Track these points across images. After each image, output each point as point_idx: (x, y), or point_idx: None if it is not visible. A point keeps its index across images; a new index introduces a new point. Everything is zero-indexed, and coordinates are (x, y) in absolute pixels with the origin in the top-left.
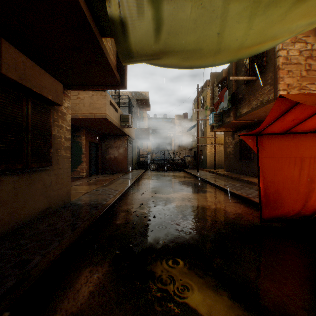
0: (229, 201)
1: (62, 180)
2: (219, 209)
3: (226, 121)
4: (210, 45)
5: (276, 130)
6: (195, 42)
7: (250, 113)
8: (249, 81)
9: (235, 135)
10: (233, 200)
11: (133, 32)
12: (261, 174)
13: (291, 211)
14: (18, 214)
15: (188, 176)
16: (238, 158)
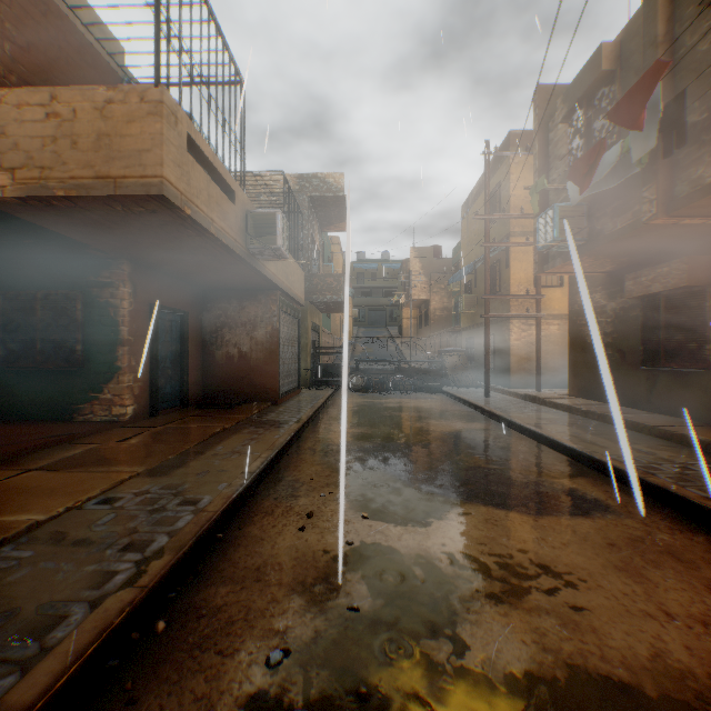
0: None
1: None
2: None
3: (611, 230)
4: None
5: None
6: None
7: None
8: None
9: (626, 282)
10: None
11: None
12: None
13: None
14: None
15: (461, 410)
16: (632, 358)
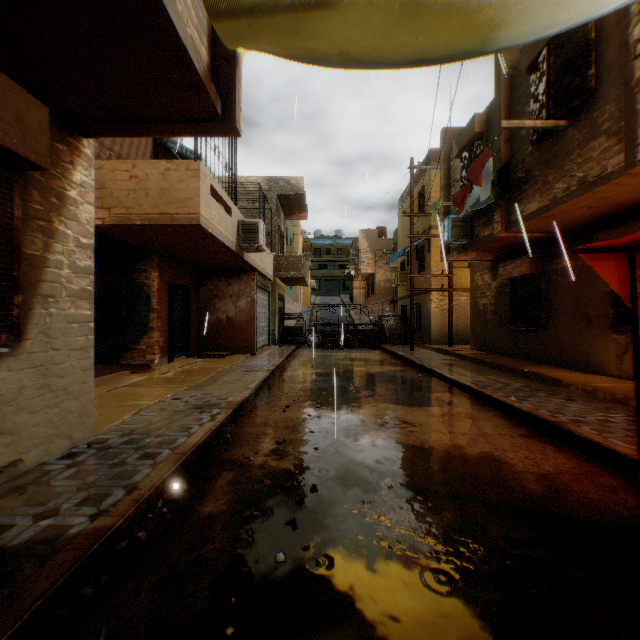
0: (509, 432)
1: (63, 381)
2: (490, 459)
3: (483, 236)
4: None
5: None
6: None
7: (548, 212)
8: (546, 134)
9: (499, 268)
10: (518, 429)
11: None
12: None
13: None
14: None
15: (391, 360)
16: (506, 321)
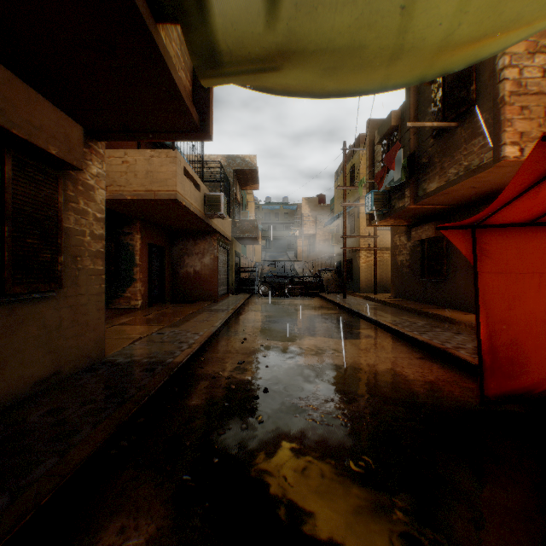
0: (409, 356)
1: (86, 317)
2: (391, 373)
3: (398, 207)
4: (383, 37)
5: (516, 217)
6: (353, 29)
7: (444, 191)
8: (442, 131)
9: (412, 232)
10: (416, 354)
11: (219, 0)
12: (483, 307)
13: (542, 380)
14: None
15: (327, 305)
16: (417, 274)
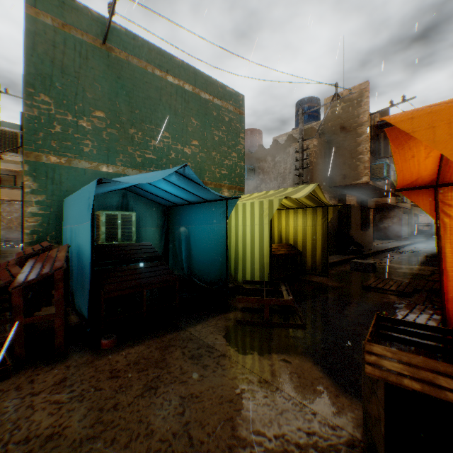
0: None
1: (370, 235)
2: None
3: None
4: None
5: None
6: None
7: None
8: None
9: None
10: None
11: None
12: None
13: None
14: (364, 243)
15: None
16: None
